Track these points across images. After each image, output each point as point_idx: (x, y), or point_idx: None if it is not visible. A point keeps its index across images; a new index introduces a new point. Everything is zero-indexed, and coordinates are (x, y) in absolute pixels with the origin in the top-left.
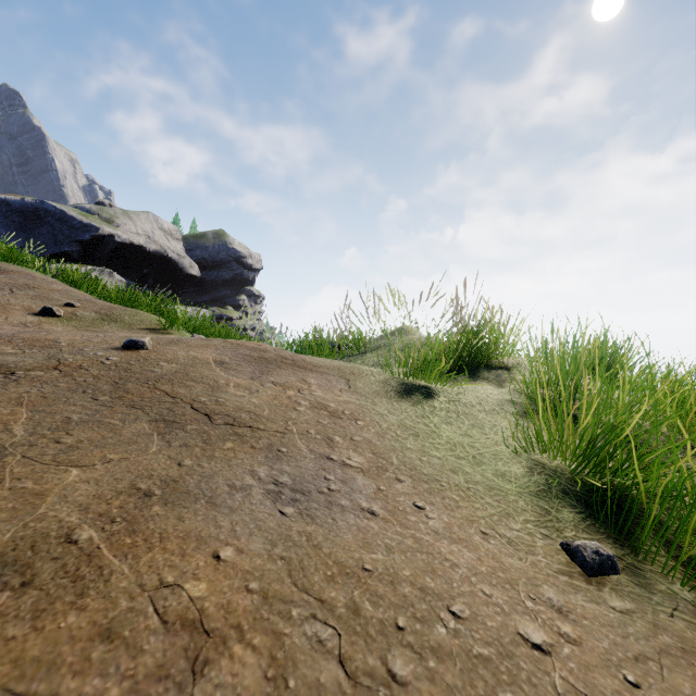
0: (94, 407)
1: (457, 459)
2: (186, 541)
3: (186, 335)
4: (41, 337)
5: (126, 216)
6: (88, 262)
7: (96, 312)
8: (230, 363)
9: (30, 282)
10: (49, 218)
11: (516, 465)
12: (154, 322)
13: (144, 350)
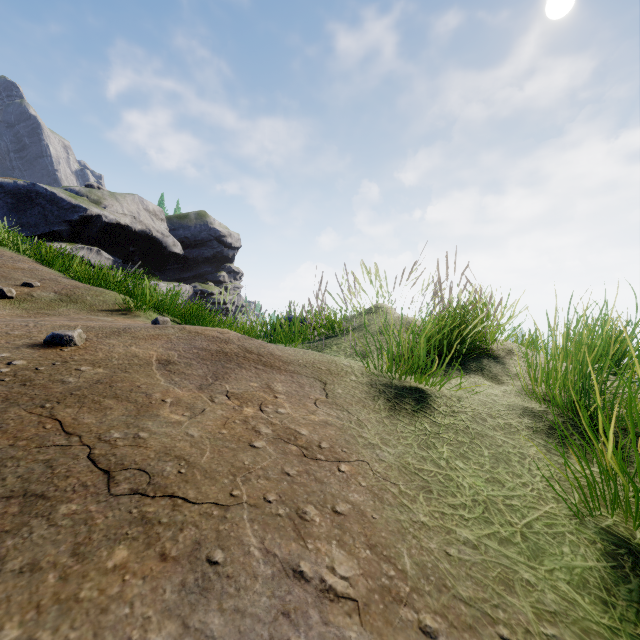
0: None
1: (501, 545)
2: None
3: (152, 316)
4: None
5: (113, 198)
6: (77, 241)
7: (55, 292)
8: (177, 363)
9: None
10: (40, 199)
11: (590, 551)
12: (119, 302)
13: (70, 347)
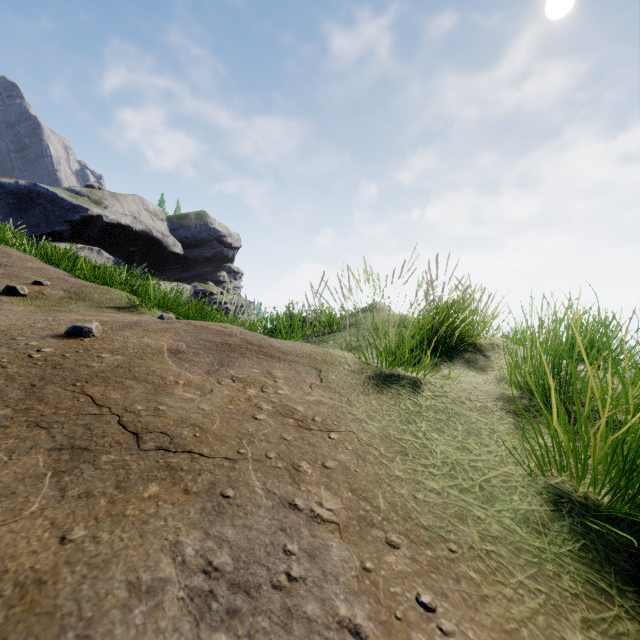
0: None
1: (461, 493)
2: None
3: (157, 313)
4: None
5: (114, 198)
6: (78, 241)
7: (65, 290)
8: (186, 352)
9: (4, 260)
10: (41, 199)
11: (536, 499)
12: (125, 300)
13: (89, 337)
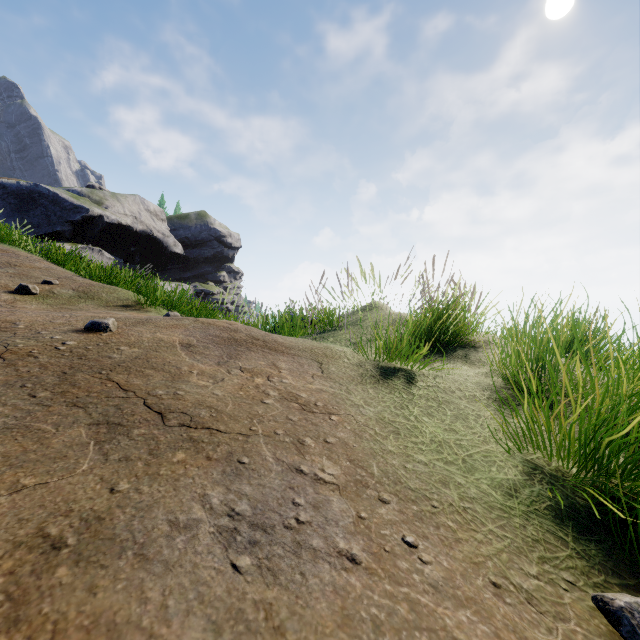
0: (27, 407)
1: (445, 464)
2: (91, 634)
3: (162, 312)
4: (1, 318)
5: (115, 199)
6: (79, 241)
7: (73, 290)
8: (197, 346)
9: (13, 260)
10: (43, 200)
11: (512, 471)
12: (131, 299)
13: (107, 332)
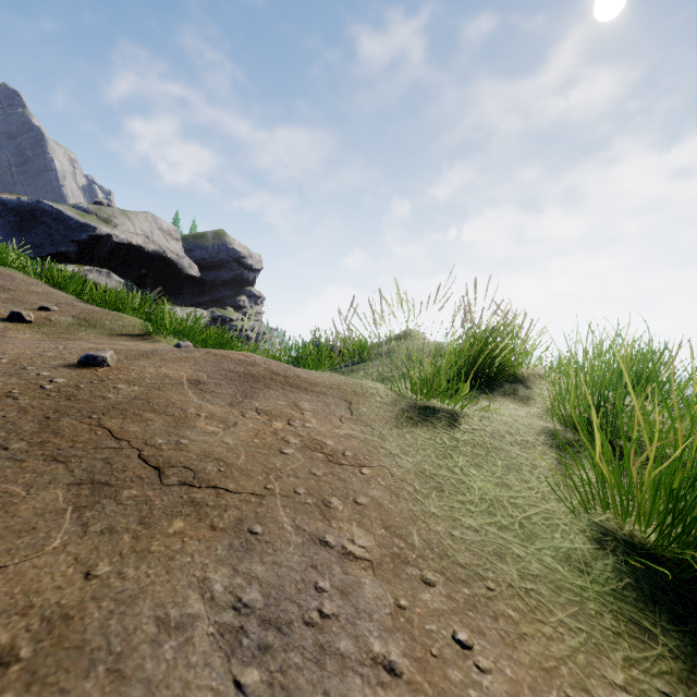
0: None
1: (500, 530)
2: None
3: (173, 341)
4: None
5: (124, 216)
6: (85, 262)
7: (73, 317)
8: (207, 383)
9: (8, 283)
10: (45, 217)
11: (579, 537)
12: (138, 327)
13: (103, 367)
